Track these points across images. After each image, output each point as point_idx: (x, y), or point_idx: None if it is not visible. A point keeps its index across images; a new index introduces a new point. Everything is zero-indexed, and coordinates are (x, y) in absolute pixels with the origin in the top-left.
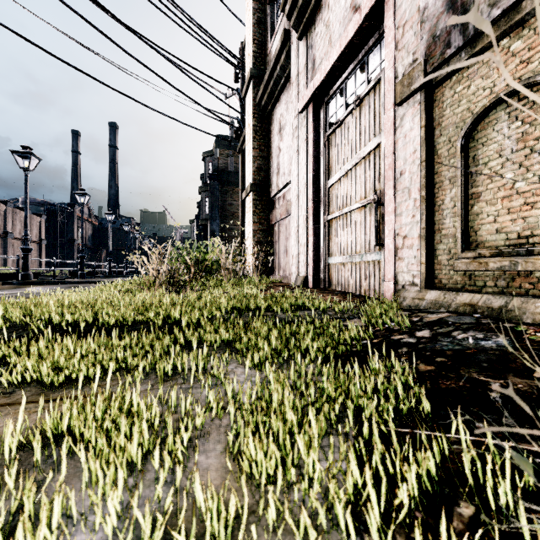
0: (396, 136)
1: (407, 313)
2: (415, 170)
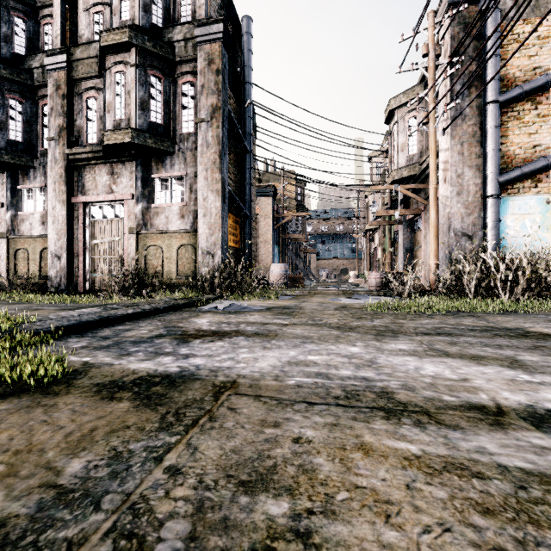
0: (0, 245)
1: (0, 288)
2: (5, 256)
